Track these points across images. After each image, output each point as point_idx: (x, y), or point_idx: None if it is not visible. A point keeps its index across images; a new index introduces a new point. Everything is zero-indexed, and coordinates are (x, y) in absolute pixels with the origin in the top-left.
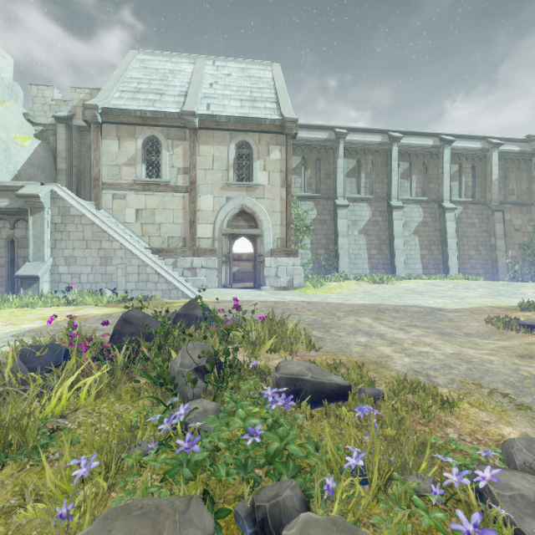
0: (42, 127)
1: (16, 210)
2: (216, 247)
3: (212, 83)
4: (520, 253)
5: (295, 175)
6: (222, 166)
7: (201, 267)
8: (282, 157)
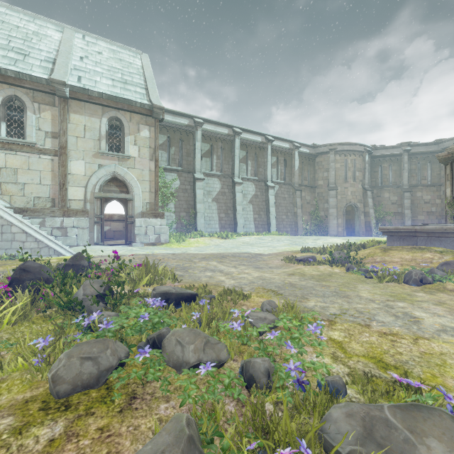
0: None
1: None
2: (88, 209)
3: (83, 56)
4: (309, 218)
5: (162, 150)
6: (94, 136)
7: (72, 226)
8: (150, 136)
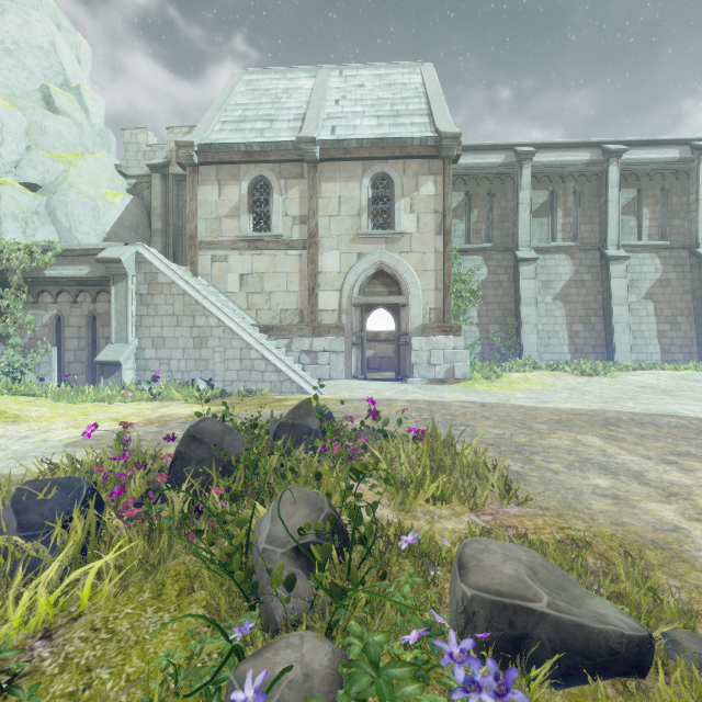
0: (135, 180)
1: (97, 279)
2: (344, 323)
3: (339, 99)
4: None
5: (455, 218)
6: (352, 210)
7: (323, 350)
8: (437, 192)
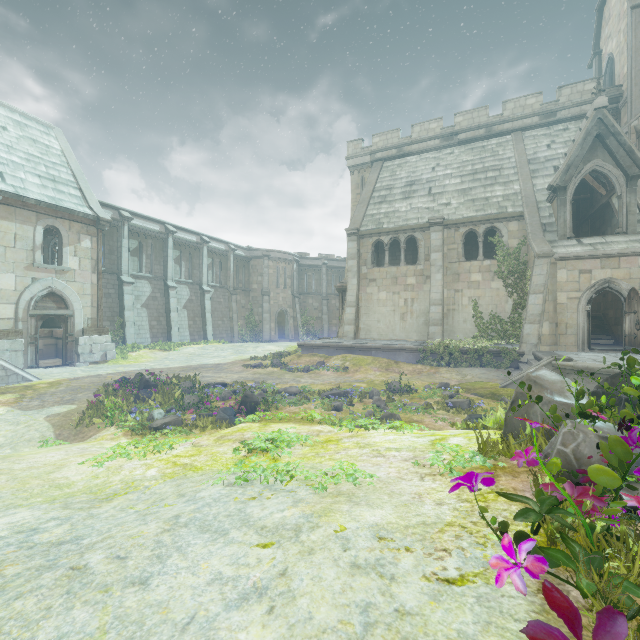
0: None
1: None
2: (21, 328)
3: None
4: (245, 322)
5: None
6: (27, 246)
7: (4, 349)
8: (93, 246)
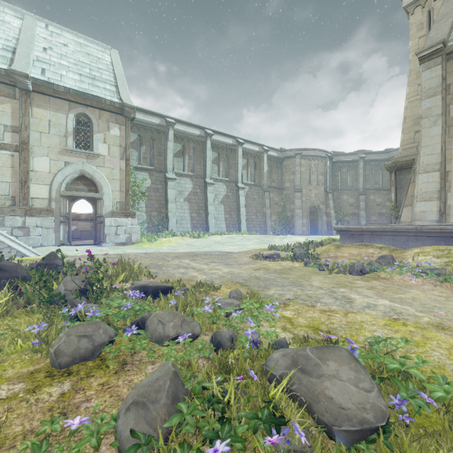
0: None
1: None
2: (54, 208)
3: (46, 48)
4: (277, 218)
5: (132, 148)
6: (60, 132)
7: (35, 226)
8: (121, 134)
